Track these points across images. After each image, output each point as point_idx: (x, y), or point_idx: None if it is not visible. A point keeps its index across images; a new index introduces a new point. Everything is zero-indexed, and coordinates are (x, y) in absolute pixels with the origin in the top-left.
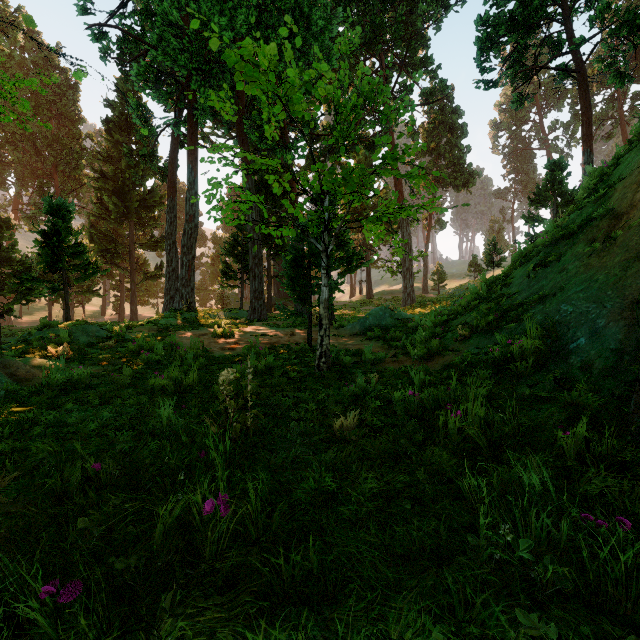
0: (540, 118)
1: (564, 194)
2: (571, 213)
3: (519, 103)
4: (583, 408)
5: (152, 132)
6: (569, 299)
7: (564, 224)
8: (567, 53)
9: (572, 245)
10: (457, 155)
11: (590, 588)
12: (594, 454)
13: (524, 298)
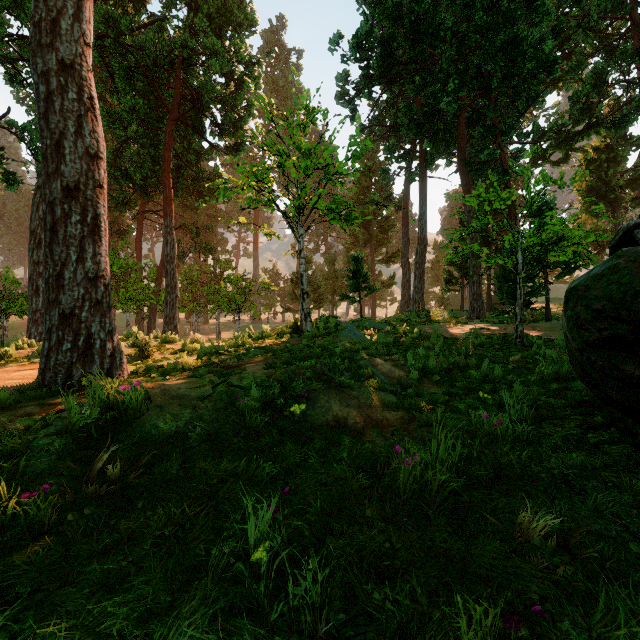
0: None
1: None
2: None
3: None
4: None
5: (391, 179)
6: None
7: None
8: None
9: None
10: None
11: (558, 377)
12: None
13: None
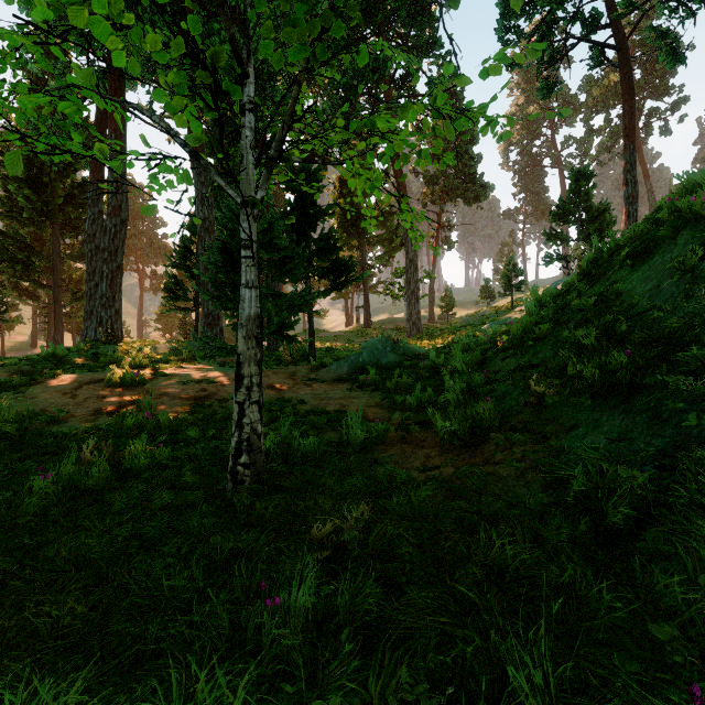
0: (552, 133)
1: (589, 209)
2: None
3: (546, 91)
4: None
5: None
6: None
7: None
8: (606, 27)
9: None
10: (468, 163)
11: None
12: None
13: (691, 318)
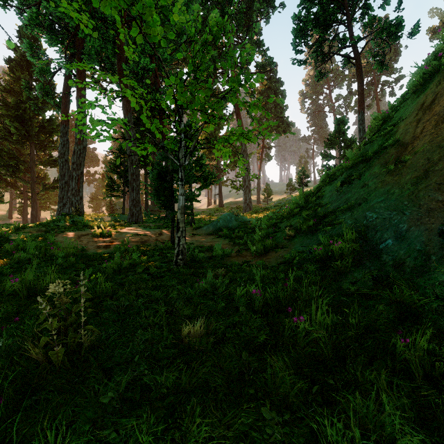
0: (330, 92)
1: (345, 140)
2: (364, 145)
3: (319, 77)
4: (405, 305)
5: (48, 71)
6: (373, 208)
7: (359, 153)
8: (349, 46)
9: (369, 167)
10: (279, 111)
11: None
12: (443, 368)
13: (335, 207)
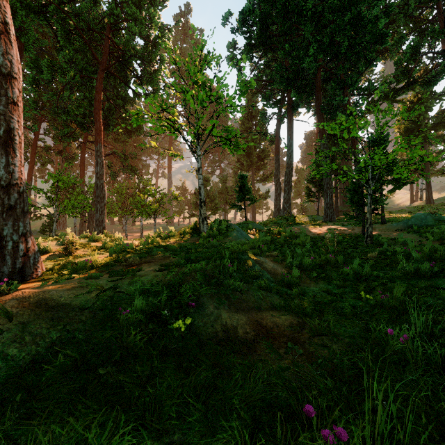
0: None
1: None
2: None
3: None
4: None
5: (266, 121)
6: None
7: None
8: None
9: None
10: None
11: (420, 273)
12: None
13: None
